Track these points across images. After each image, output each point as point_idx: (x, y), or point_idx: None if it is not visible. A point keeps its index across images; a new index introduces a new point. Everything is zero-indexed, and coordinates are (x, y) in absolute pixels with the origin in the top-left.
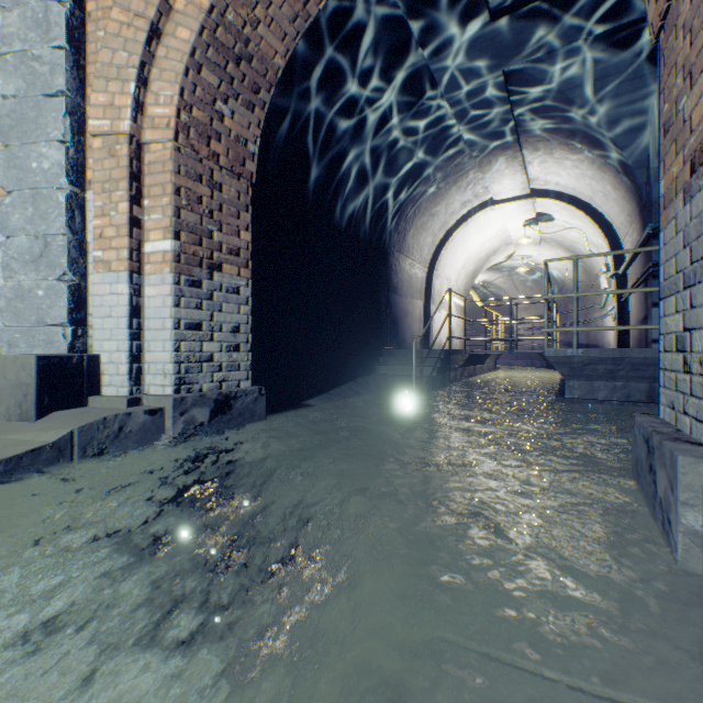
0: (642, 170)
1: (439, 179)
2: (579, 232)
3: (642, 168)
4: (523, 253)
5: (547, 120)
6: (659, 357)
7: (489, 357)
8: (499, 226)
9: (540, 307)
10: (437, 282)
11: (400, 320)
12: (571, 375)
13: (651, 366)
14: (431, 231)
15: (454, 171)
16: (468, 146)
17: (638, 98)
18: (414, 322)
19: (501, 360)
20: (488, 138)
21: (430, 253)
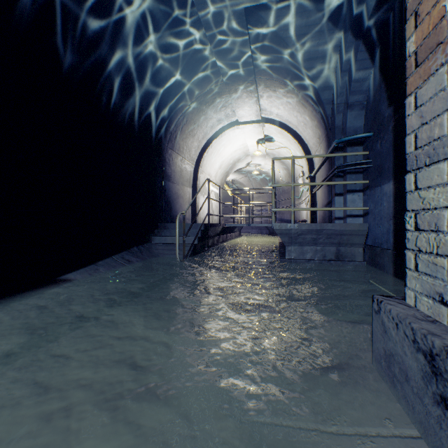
0: (329, 106)
1: (201, 97)
2: (288, 150)
3: (329, 104)
4: (256, 162)
5: (273, 62)
6: (407, 236)
7: (236, 228)
8: (242, 142)
9: (266, 197)
10: (202, 176)
11: (173, 201)
12: (290, 242)
13: (339, 235)
14: (196, 137)
15: (212, 93)
16: (221, 73)
17: (329, 54)
18: (185, 203)
19: (243, 230)
20: (235, 69)
21: (196, 154)
